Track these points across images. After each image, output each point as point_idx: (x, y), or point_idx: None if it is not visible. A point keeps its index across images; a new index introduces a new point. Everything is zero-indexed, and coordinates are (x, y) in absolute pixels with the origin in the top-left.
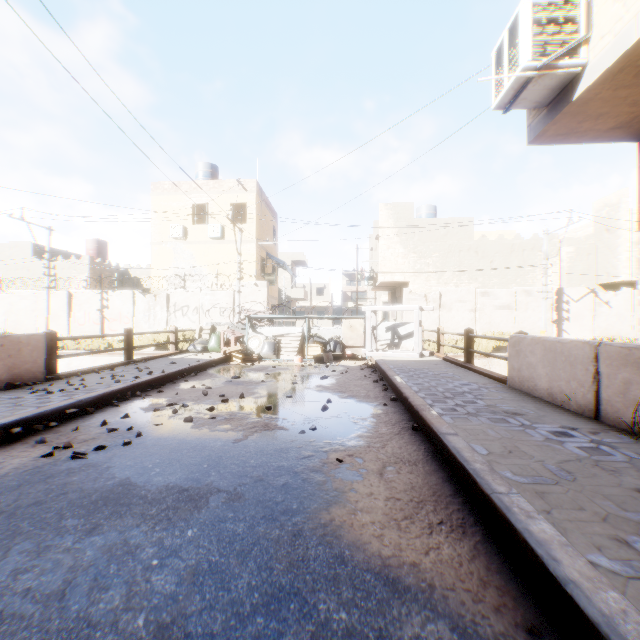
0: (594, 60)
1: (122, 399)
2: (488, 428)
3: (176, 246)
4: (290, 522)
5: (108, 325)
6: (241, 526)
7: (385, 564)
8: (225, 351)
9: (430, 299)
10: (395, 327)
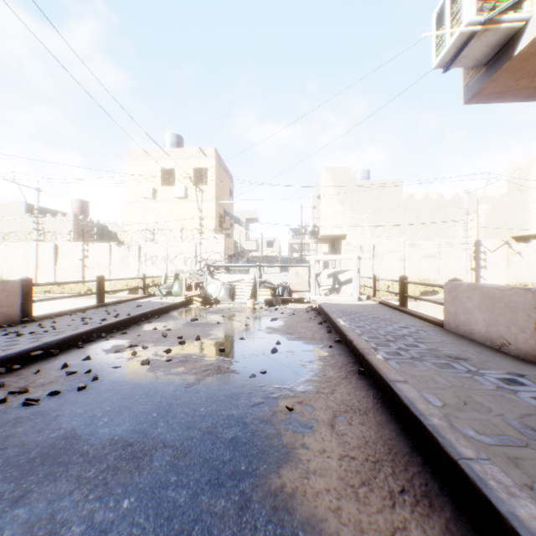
0: None
1: (88, 341)
2: (436, 374)
3: (147, 205)
4: (237, 489)
5: (88, 272)
6: (183, 494)
7: None
8: (186, 295)
9: (365, 250)
10: (336, 274)
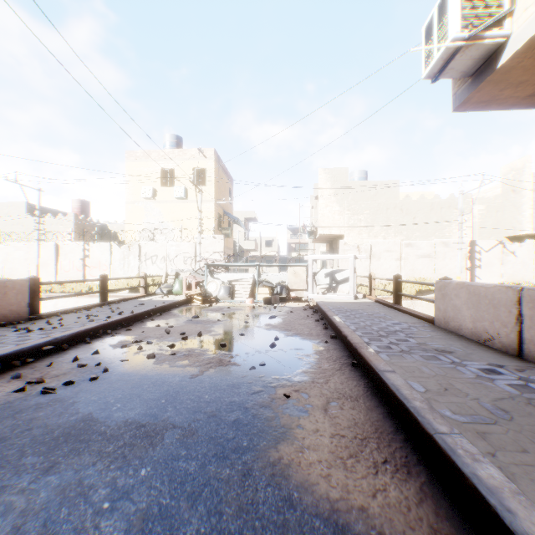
0: (518, 30)
1: (94, 337)
2: (422, 365)
3: (147, 205)
4: (240, 460)
5: (89, 272)
6: (193, 465)
7: (334, 508)
8: (187, 294)
9: (362, 249)
10: (333, 273)
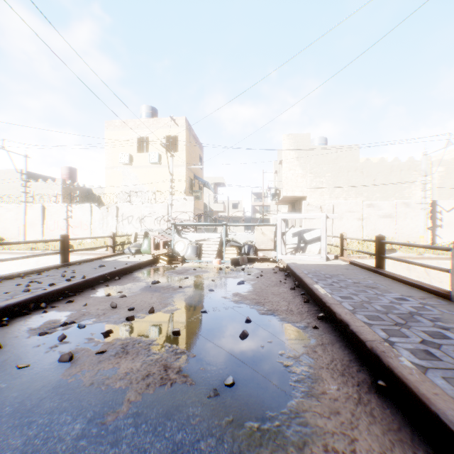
0: None
1: (20, 314)
2: None
3: (124, 170)
4: None
5: (72, 231)
6: None
7: None
8: (153, 254)
9: (325, 210)
10: (301, 233)
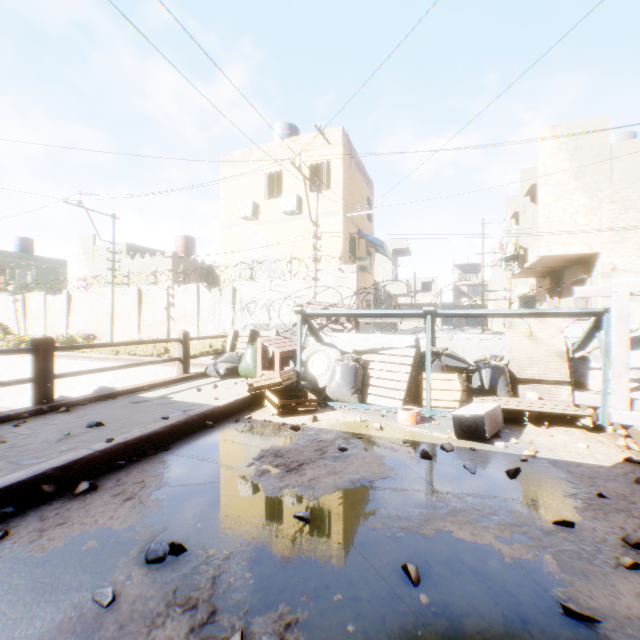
0: None
1: None
2: None
3: (246, 229)
4: None
5: (173, 326)
6: None
7: None
8: (251, 384)
9: None
10: None
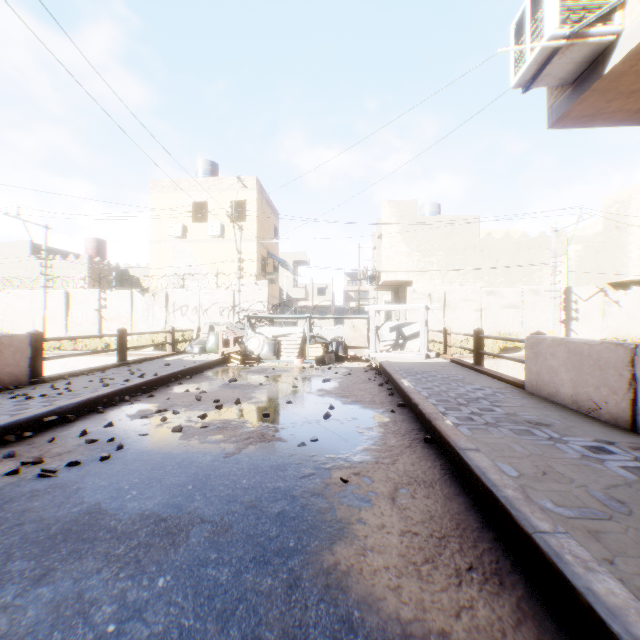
0: (631, 26)
1: (109, 405)
2: (512, 442)
3: (175, 245)
4: (285, 566)
5: (106, 325)
6: (225, 572)
7: (406, 633)
8: (223, 352)
9: (434, 298)
10: (399, 327)
